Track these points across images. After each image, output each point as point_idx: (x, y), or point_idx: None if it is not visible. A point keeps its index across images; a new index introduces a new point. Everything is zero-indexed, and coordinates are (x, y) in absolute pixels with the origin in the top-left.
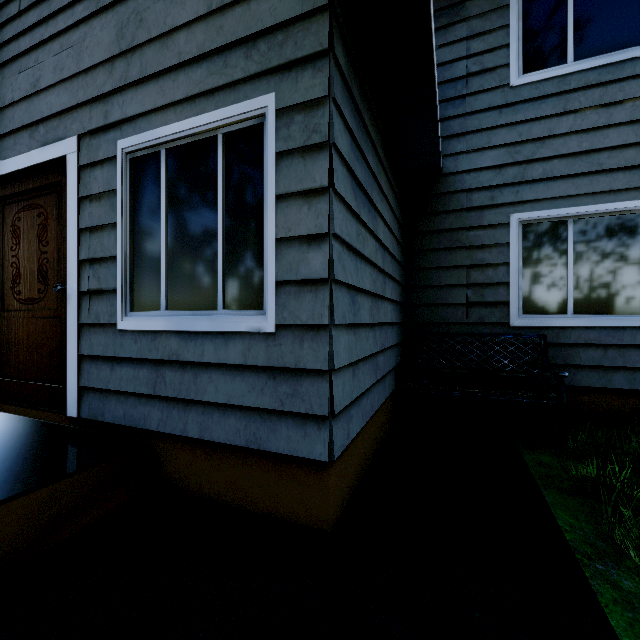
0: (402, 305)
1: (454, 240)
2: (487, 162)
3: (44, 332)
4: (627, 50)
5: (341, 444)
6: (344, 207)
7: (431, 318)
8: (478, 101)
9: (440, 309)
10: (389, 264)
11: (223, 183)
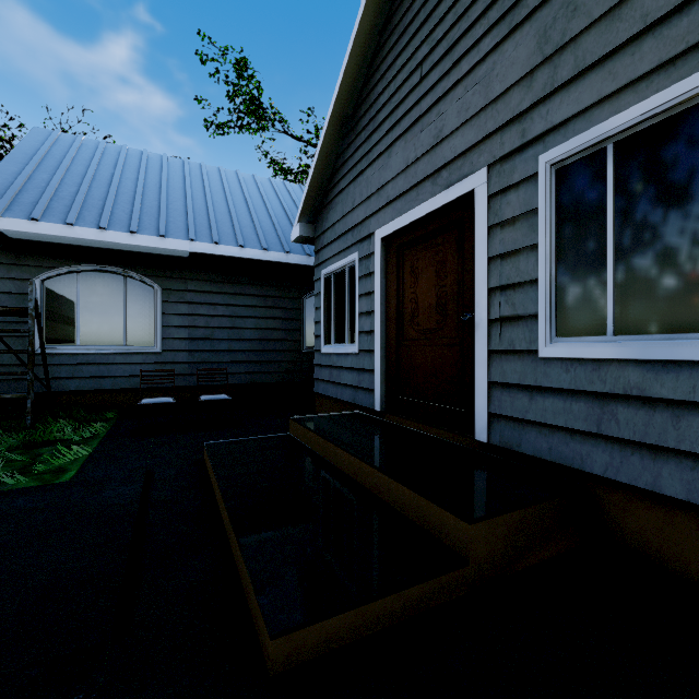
0: None
1: None
2: None
3: (443, 359)
4: None
5: None
6: None
7: None
8: None
9: None
10: None
11: None
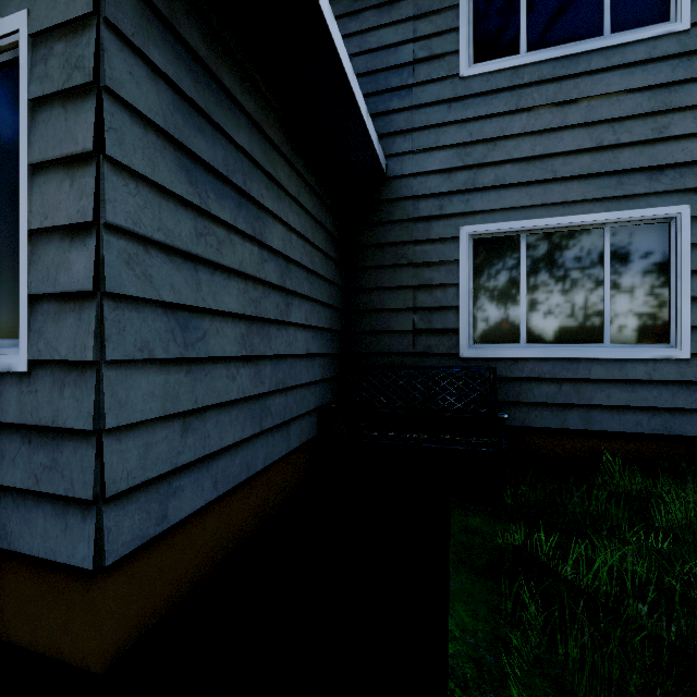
0: (338, 332)
1: (399, 256)
2: (435, 165)
3: None
4: (582, 42)
5: (135, 536)
6: (152, 190)
7: (374, 348)
8: (426, 93)
9: (384, 337)
10: (301, 281)
11: None
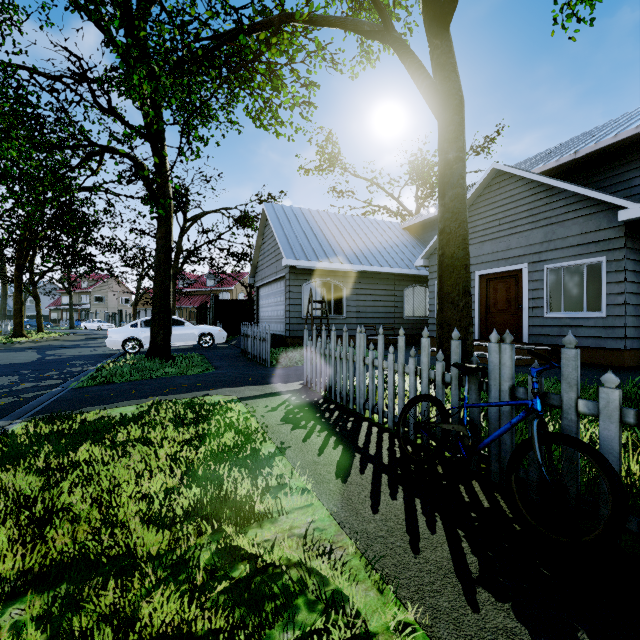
0: None
1: None
2: None
3: (509, 319)
4: None
5: (629, 346)
6: (630, 283)
7: None
8: None
9: None
10: None
11: (586, 278)
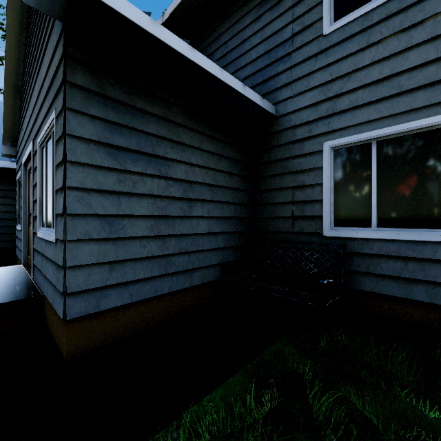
0: (245, 218)
1: (284, 167)
2: (306, 102)
3: None
4: None
5: (82, 311)
6: (92, 168)
7: (269, 228)
8: (300, 54)
9: (275, 221)
10: (203, 192)
11: (54, 159)
